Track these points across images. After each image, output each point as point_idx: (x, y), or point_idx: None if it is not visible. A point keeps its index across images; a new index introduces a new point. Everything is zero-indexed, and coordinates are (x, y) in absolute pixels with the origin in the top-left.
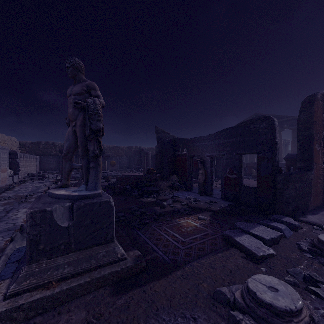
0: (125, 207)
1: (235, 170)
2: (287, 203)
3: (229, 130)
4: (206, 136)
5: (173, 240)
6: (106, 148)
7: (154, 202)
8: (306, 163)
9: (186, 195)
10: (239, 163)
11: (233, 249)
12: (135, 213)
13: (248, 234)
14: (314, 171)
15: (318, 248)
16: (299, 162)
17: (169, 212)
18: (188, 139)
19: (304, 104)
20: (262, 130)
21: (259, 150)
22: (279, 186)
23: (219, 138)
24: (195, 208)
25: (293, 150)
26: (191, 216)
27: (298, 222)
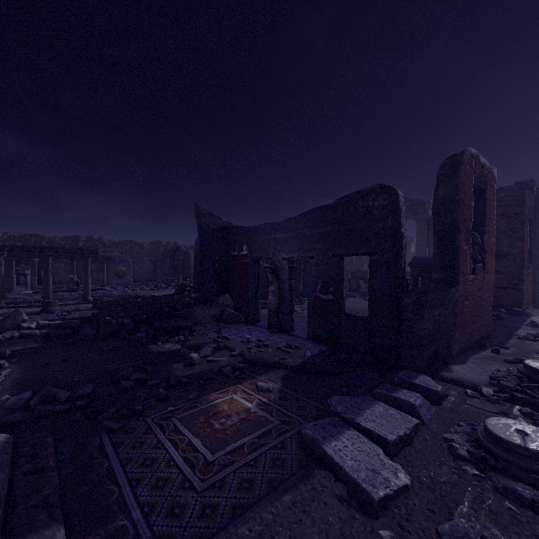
0: (106, 369)
1: (332, 285)
2: (420, 347)
3: (321, 212)
4: (282, 223)
5: (184, 460)
6: (108, 244)
7: (176, 352)
8: (448, 273)
9: (245, 334)
10: (339, 272)
11: (321, 473)
12: (121, 385)
13: (353, 429)
14: (460, 286)
15: (487, 451)
16: (437, 271)
17: (200, 377)
18: (251, 228)
19: (445, 168)
20: (379, 211)
21: (373, 248)
22: (407, 314)
23: (304, 227)
24: (255, 363)
25: (418, 251)
26: (243, 383)
27: (440, 382)
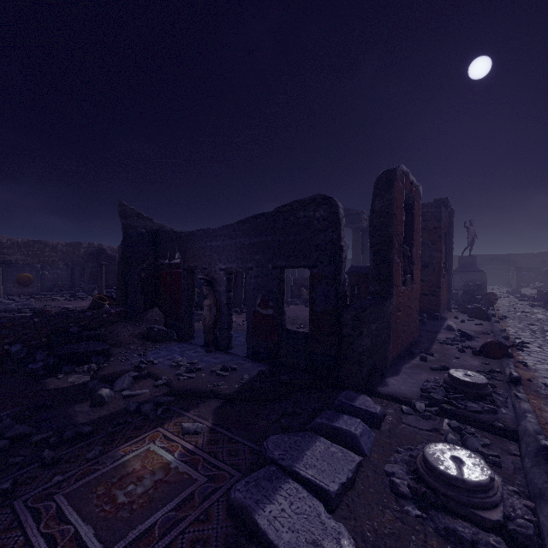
0: None
1: (272, 299)
2: (359, 364)
3: (261, 220)
4: (219, 230)
5: None
6: (7, 244)
7: (82, 386)
8: (383, 285)
9: (175, 355)
10: (279, 285)
11: None
12: None
13: (291, 480)
14: (393, 298)
15: (427, 484)
16: (374, 284)
17: (109, 421)
18: (184, 234)
19: (380, 183)
20: (319, 222)
21: (314, 260)
22: (347, 330)
23: (243, 235)
24: (184, 395)
25: (354, 258)
26: (165, 425)
27: (378, 399)
